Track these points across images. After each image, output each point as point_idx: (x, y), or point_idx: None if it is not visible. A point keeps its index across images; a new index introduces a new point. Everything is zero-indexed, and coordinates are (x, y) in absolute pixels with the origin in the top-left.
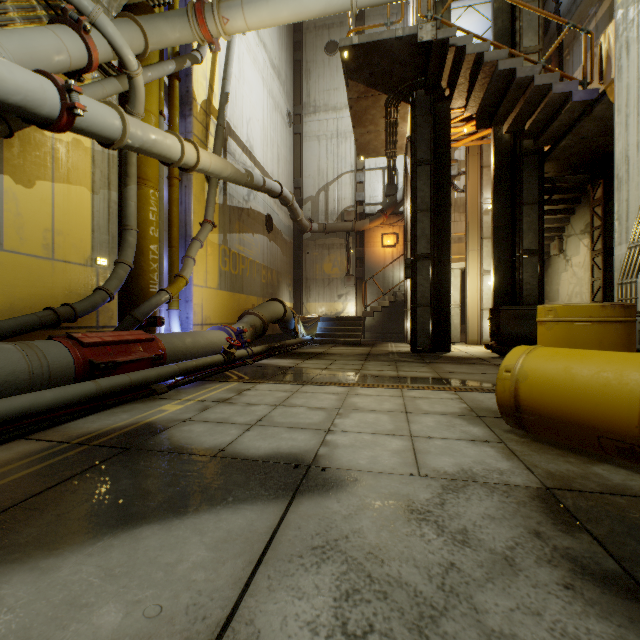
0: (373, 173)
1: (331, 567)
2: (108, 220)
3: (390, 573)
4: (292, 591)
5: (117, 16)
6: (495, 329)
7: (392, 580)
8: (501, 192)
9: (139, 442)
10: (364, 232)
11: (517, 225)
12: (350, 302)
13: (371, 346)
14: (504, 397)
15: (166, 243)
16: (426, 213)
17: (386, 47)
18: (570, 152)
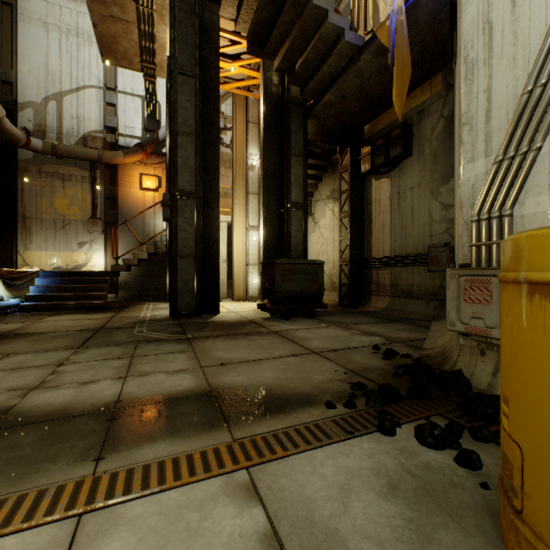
0: (130, 99)
1: None
2: None
3: None
4: None
5: None
6: (269, 286)
7: None
8: (271, 137)
9: None
10: (117, 167)
11: (286, 175)
12: (97, 252)
13: (118, 310)
14: None
15: None
16: (190, 138)
17: None
18: (329, 112)
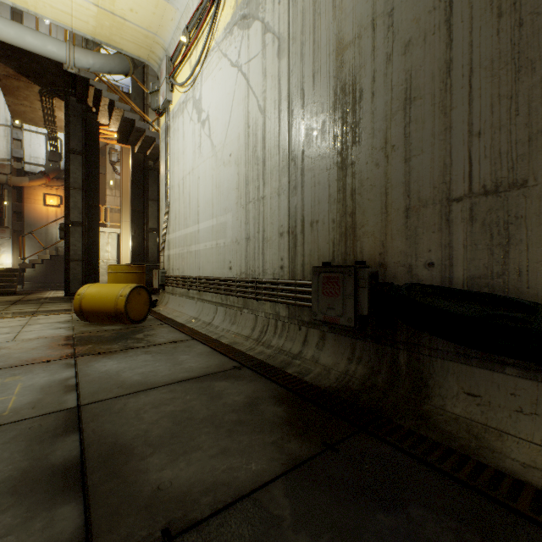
0: (35, 135)
1: None
2: None
3: None
4: None
5: None
6: None
7: None
8: (137, 188)
9: None
10: (23, 188)
11: (146, 212)
12: (5, 254)
13: (27, 294)
14: (77, 307)
15: None
16: (79, 191)
17: (35, 57)
18: None
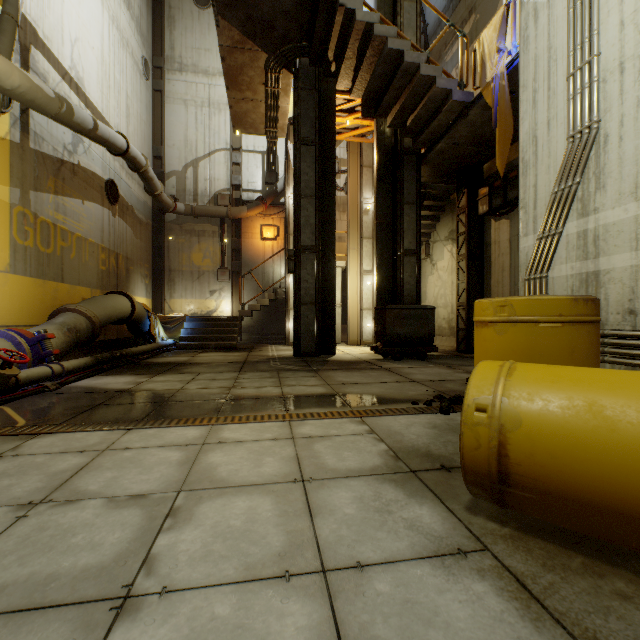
0: (252, 156)
1: None
2: None
3: None
4: None
5: None
6: (381, 329)
7: None
8: (384, 188)
9: None
10: (241, 220)
11: (398, 223)
12: (225, 299)
13: (249, 350)
14: (478, 457)
15: None
16: (311, 200)
17: None
18: (443, 158)
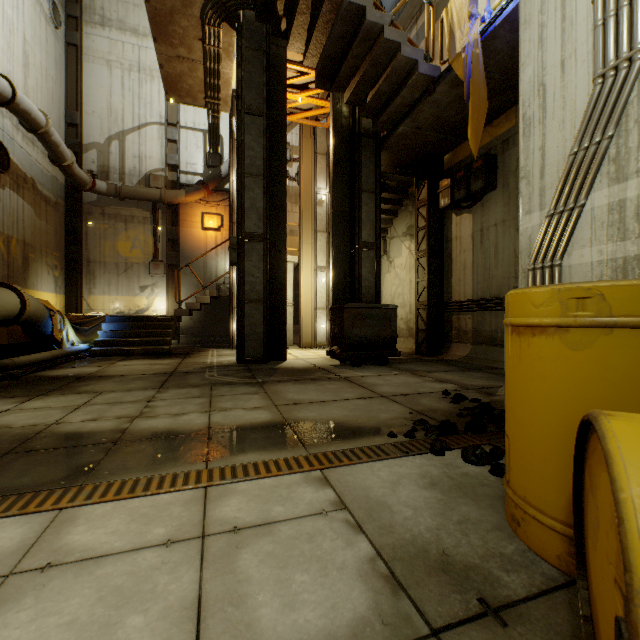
0: (191, 134)
1: None
2: None
3: None
4: None
5: None
6: (339, 331)
7: None
8: (341, 173)
9: None
10: (179, 206)
11: (357, 213)
12: (159, 296)
13: (184, 356)
14: None
15: None
16: (257, 179)
17: None
18: (404, 144)
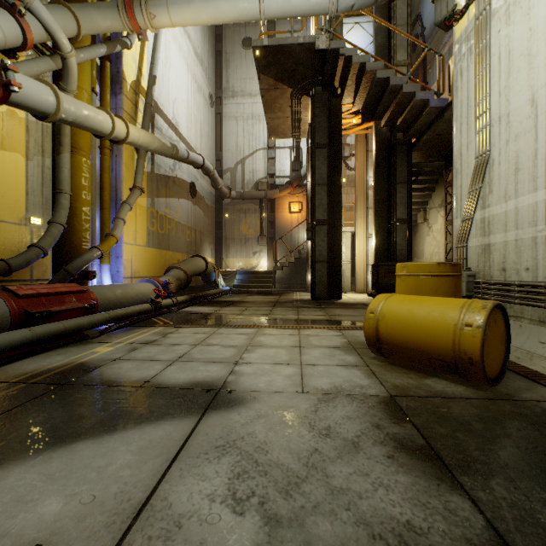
0: (282, 151)
1: (229, 458)
2: (42, 184)
3: (271, 459)
4: (198, 476)
5: (51, 2)
6: (375, 281)
7: (272, 463)
8: (380, 173)
9: (73, 379)
10: (275, 200)
11: (392, 199)
12: (263, 258)
13: (280, 295)
14: (369, 332)
15: (98, 205)
16: (323, 187)
17: (290, 50)
18: (430, 144)
